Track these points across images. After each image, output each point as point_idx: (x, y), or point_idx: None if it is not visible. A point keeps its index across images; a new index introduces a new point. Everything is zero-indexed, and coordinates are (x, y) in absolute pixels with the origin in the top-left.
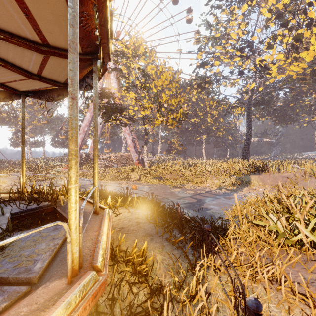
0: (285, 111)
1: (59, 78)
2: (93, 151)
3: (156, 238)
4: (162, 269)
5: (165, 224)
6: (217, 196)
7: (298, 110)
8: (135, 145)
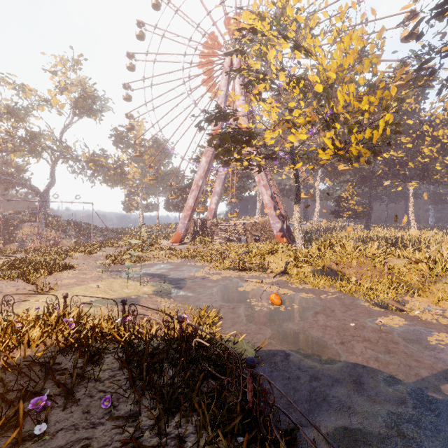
0: None
1: None
2: (211, 216)
3: None
4: None
5: None
6: None
7: None
8: (275, 205)
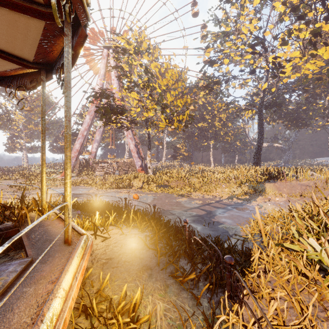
0: (297, 115)
1: (25, 53)
2: (93, 157)
3: (157, 272)
4: None
5: (169, 251)
6: (228, 207)
7: (312, 114)
8: (137, 151)
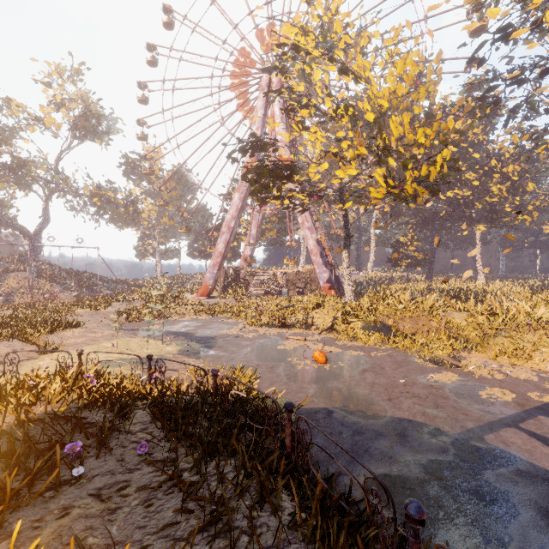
0: None
1: None
2: (246, 265)
3: None
4: None
5: None
6: None
7: None
8: (322, 252)
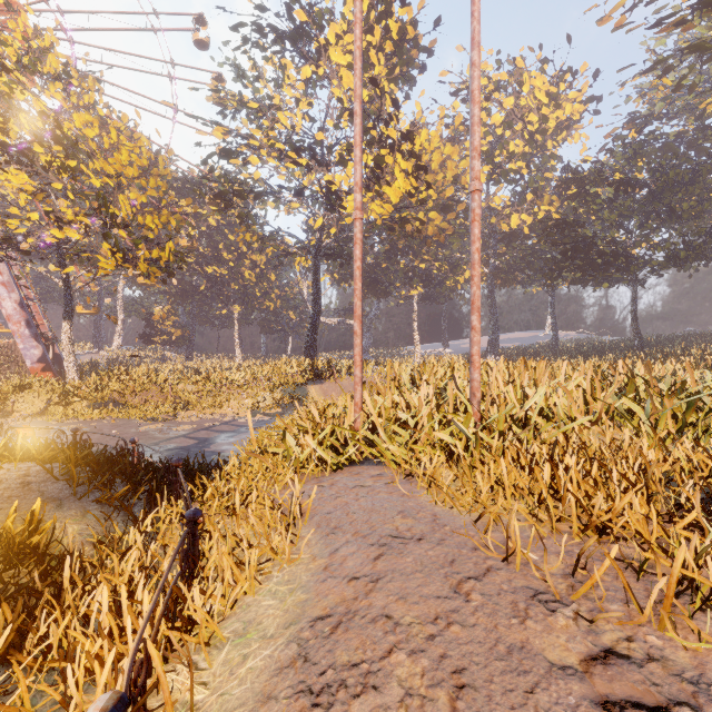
0: (377, 276)
1: None
2: None
3: (72, 502)
4: (78, 543)
5: (96, 476)
6: (242, 429)
7: (394, 277)
8: (30, 319)
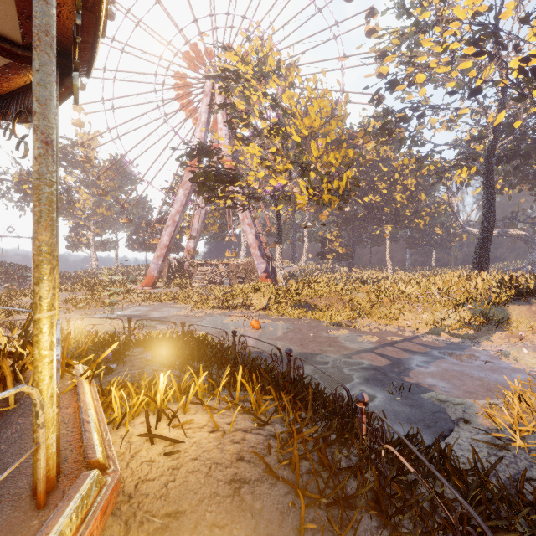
0: None
1: None
2: (189, 257)
3: None
4: None
5: (330, 495)
6: (434, 352)
7: None
8: (260, 245)
